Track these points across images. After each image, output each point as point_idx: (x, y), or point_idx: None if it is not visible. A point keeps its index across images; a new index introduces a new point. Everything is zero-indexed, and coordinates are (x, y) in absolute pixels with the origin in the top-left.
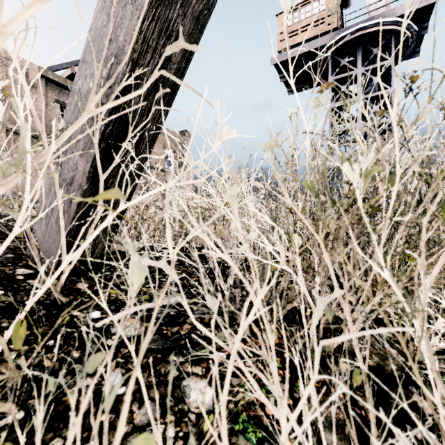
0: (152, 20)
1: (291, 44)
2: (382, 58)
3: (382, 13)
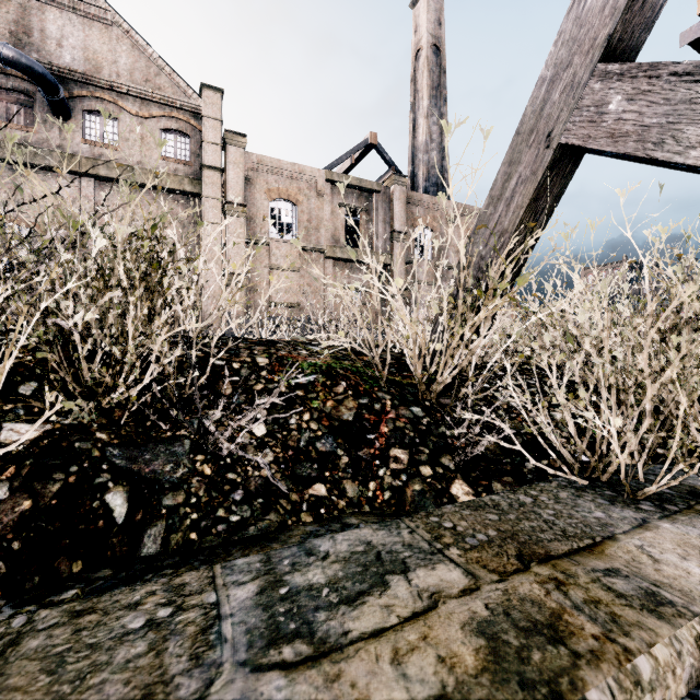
0: (527, 212)
1: None
2: None
3: None
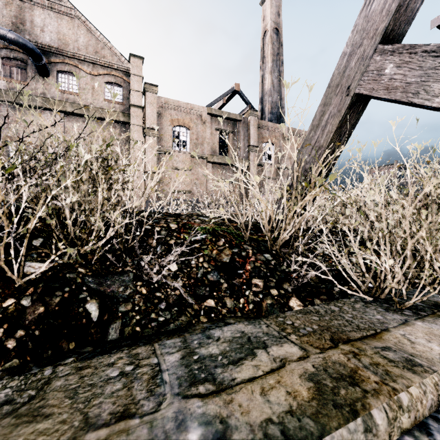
0: (335, 135)
1: None
2: None
3: None
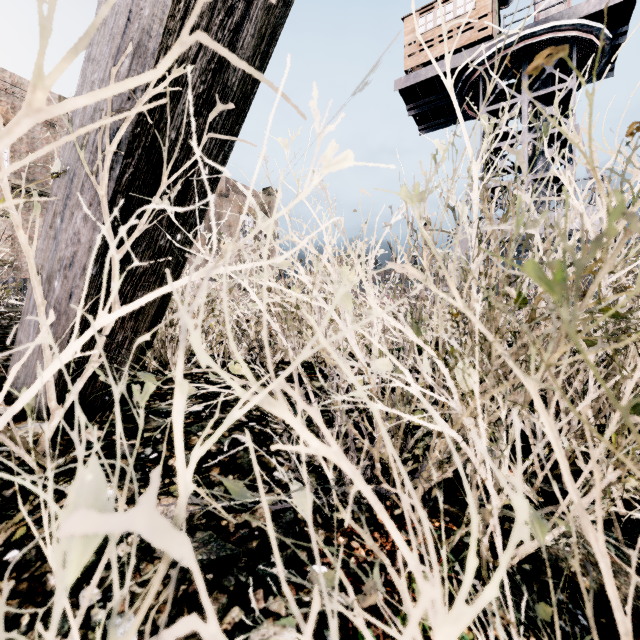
0: None
1: (424, 60)
2: (559, 79)
3: (558, 13)
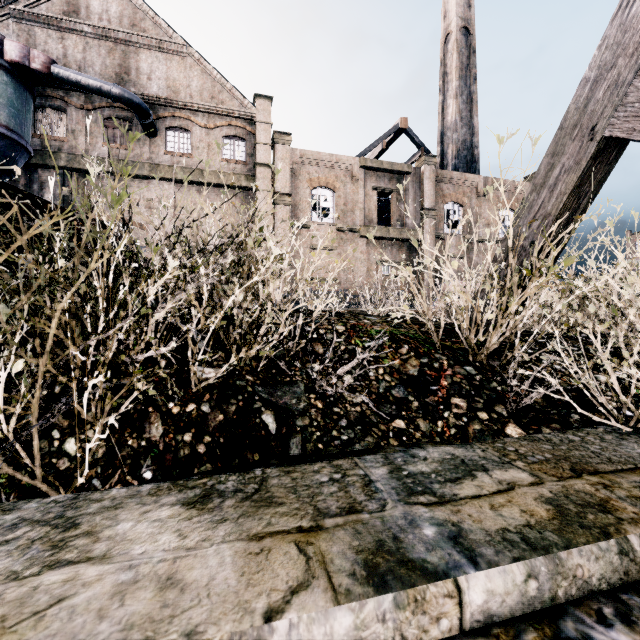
0: (570, 197)
1: None
2: None
3: None
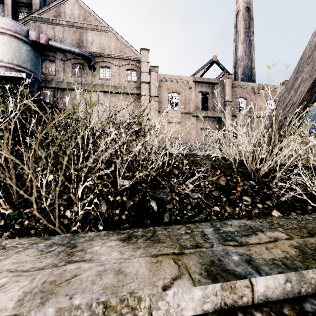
0: (306, 94)
1: None
2: None
3: None
